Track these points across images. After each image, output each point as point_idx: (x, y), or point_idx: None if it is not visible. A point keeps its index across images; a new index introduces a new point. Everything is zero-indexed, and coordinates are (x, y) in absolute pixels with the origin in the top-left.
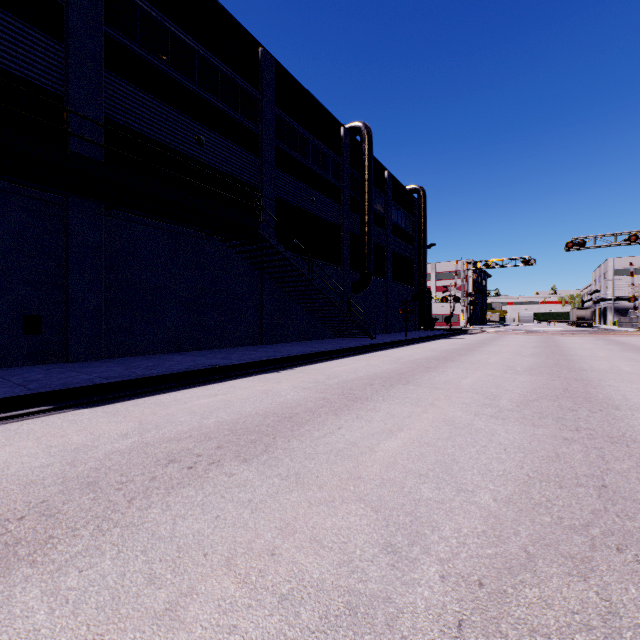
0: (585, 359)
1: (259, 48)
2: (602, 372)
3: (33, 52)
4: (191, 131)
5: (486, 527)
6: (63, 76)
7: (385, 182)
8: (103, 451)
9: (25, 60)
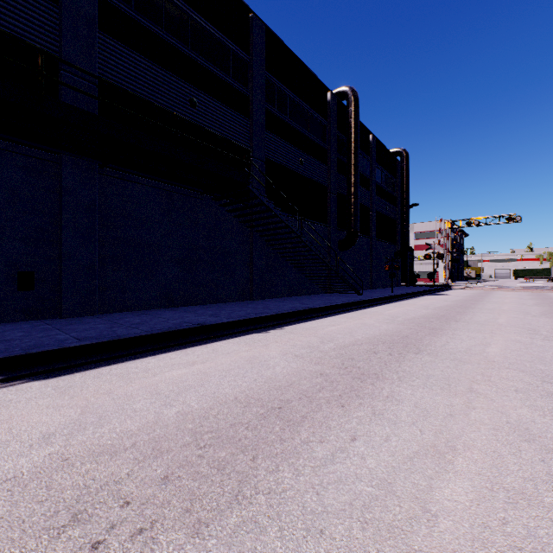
0: None
1: (250, 14)
2: None
3: (27, 12)
4: (184, 93)
5: None
6: (57, 36)
7: (370, 145)
8: None
9: (19, 20)
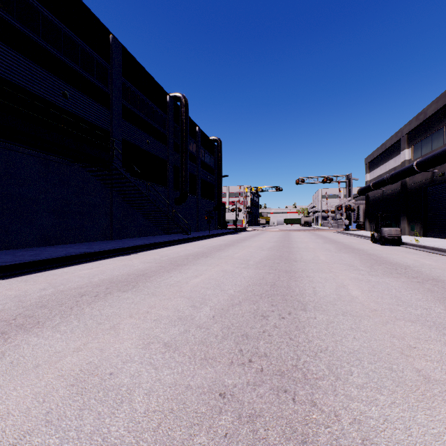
0: (297, 243)
1: (110, 35)
2: (300, 248)
3: None
4: (58, 87)
5: (229, 298)
6: None
7: (196, 133)
8: (36, 296)
9: None
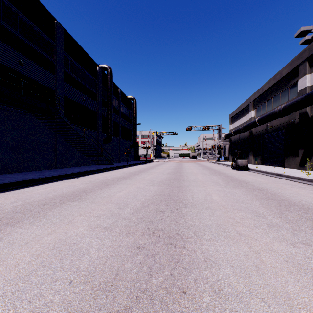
0: (186, 169)
1: (55, 21)
2: (188, 173)
3: None
4: (15, 57)
5: (141, 203)
6: None
7: (118, 94)
8: (10, 206)
9: None
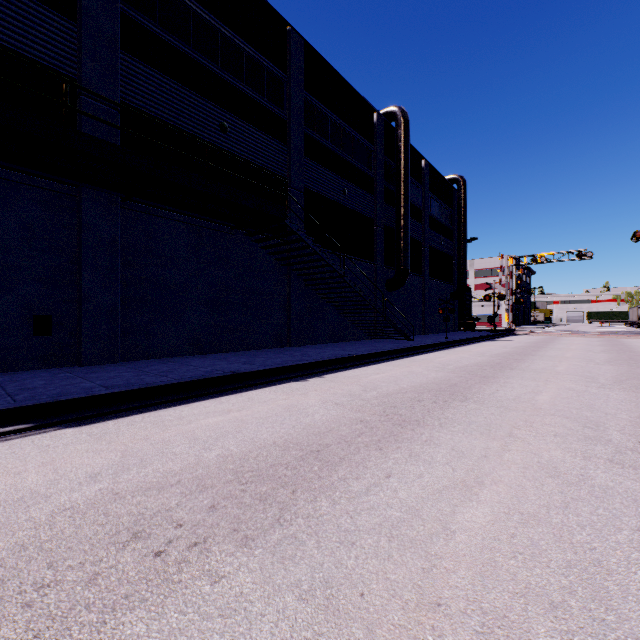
0: None
1: (287, 28)
2: None
3: (44, 32)
4: (214, 117)
5: None
6: (76, 58)
7: (422, 172)
8: (51, 507)
9: (36, 41)
